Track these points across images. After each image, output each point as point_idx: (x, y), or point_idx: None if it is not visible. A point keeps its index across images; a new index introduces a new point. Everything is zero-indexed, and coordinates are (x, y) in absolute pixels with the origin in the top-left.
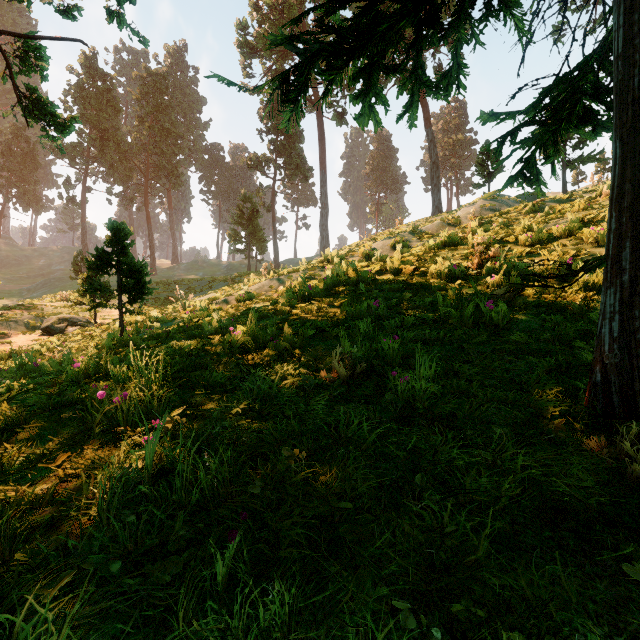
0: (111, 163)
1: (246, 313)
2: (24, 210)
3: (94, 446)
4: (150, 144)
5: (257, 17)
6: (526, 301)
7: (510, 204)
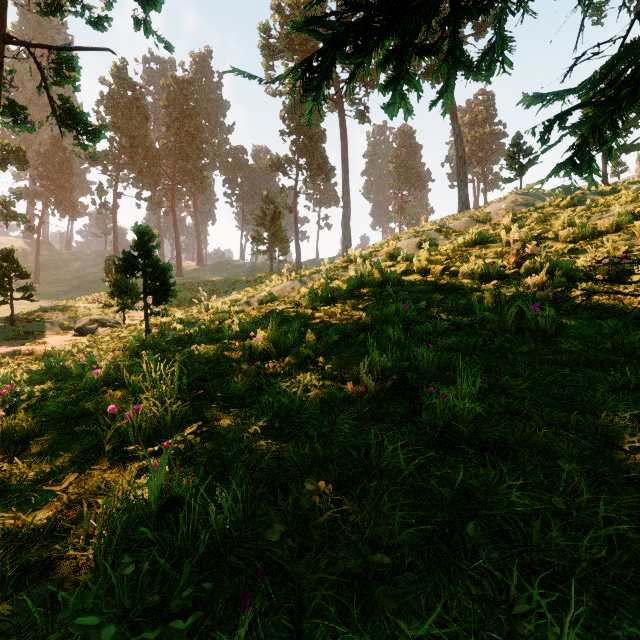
0: (140, 169)
1: (267, 316)
2: (61, 216)
3: (103, 466)
4: (176, 149)
5: (279, 19)
6: (574, 303)
7: (545, 198)
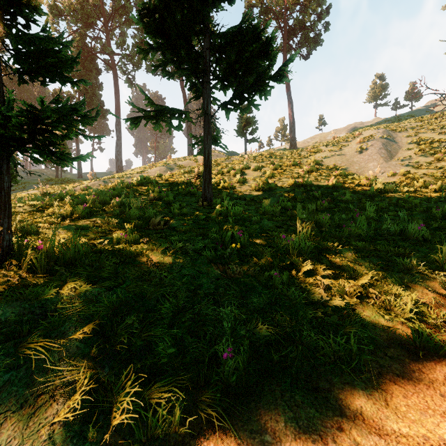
0: None
1: None
2: None
3: None
4: None
5: None
6: None
7: (221, 156)
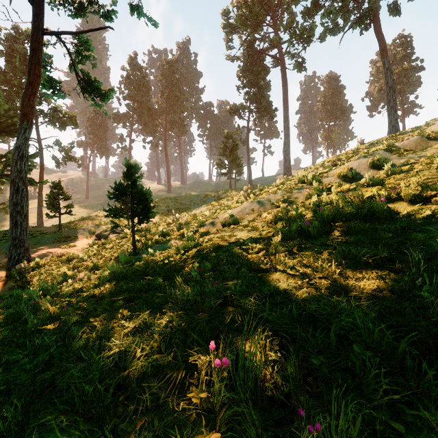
0: (145, 123)
1: (232, 253)
2: (100, 157)
3: None
4: (167, 107)
5: (236, 3)
6: None
7: None
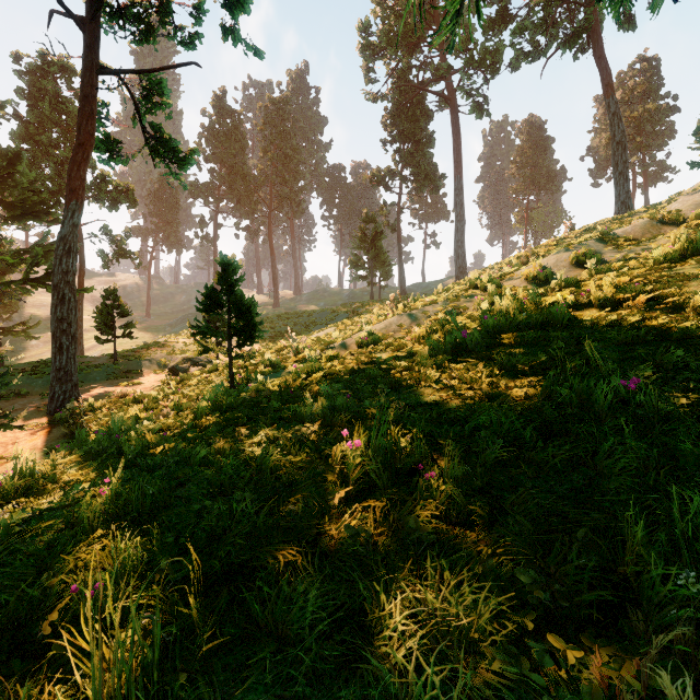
0: (238, 198)
1: (369, 374)
2: (168, 251)
3: None
4: (273, 174)
5: (381, 12)
6: None
7: None
